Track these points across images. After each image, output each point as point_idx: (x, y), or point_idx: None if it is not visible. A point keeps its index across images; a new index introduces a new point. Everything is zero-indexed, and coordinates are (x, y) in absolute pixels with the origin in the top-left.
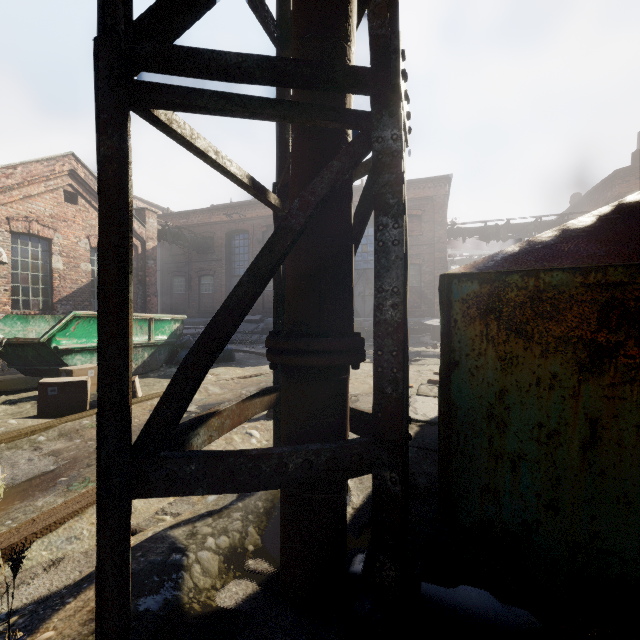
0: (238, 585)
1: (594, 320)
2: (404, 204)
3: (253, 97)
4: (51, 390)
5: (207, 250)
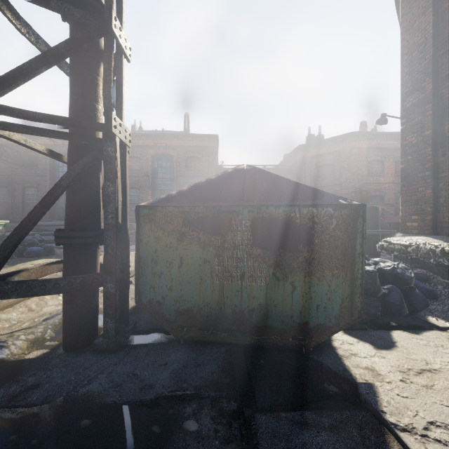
0: (38, 351)
1: (181, 223)
2: (117, 177)
3: (42, 129)
4: None
5: (31, 166)
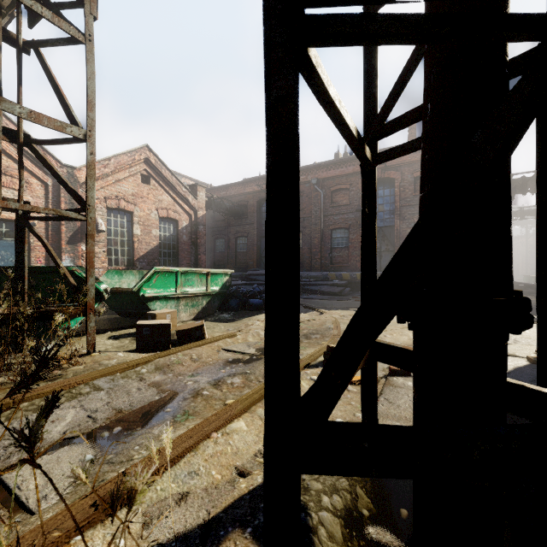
0: None
1: None
2: None
3: (429, 14)
4: (145, 330)
5: (242, 216)
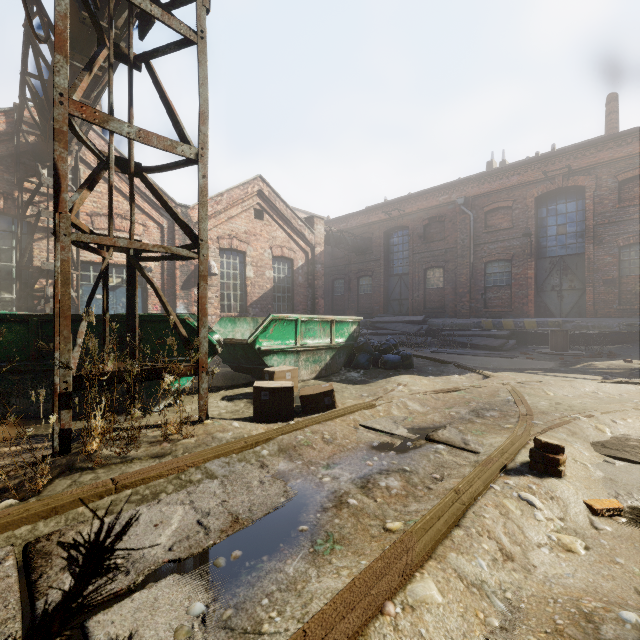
0: None
1: None
2: None
3: None
4: (263, 394)
5: (365, 251)
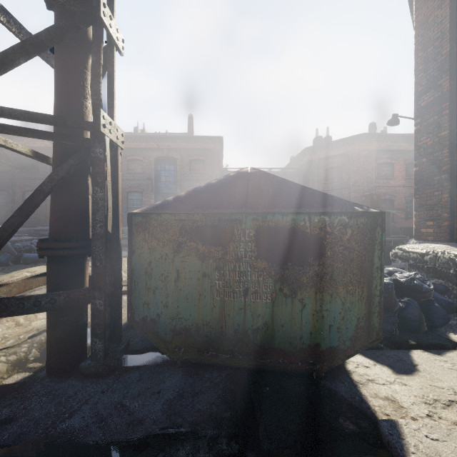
0: (19, 375)
1: (178, 233)
2: (106, 182)
3: (20, 127)
4: None
5: (31, 170)
